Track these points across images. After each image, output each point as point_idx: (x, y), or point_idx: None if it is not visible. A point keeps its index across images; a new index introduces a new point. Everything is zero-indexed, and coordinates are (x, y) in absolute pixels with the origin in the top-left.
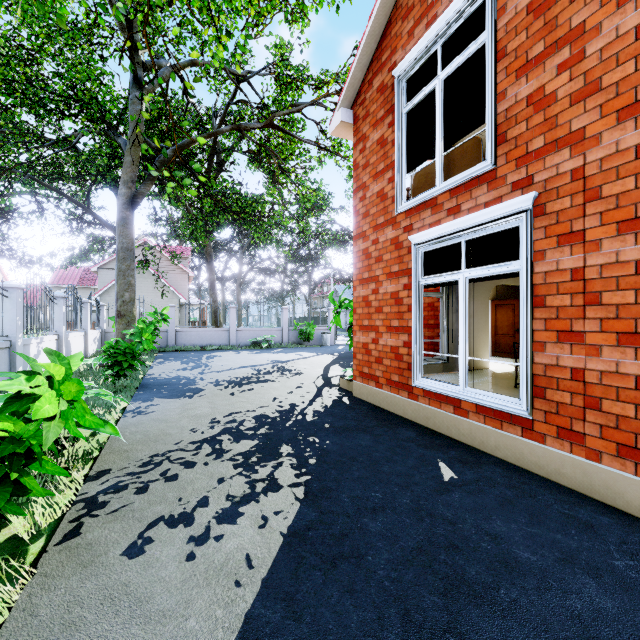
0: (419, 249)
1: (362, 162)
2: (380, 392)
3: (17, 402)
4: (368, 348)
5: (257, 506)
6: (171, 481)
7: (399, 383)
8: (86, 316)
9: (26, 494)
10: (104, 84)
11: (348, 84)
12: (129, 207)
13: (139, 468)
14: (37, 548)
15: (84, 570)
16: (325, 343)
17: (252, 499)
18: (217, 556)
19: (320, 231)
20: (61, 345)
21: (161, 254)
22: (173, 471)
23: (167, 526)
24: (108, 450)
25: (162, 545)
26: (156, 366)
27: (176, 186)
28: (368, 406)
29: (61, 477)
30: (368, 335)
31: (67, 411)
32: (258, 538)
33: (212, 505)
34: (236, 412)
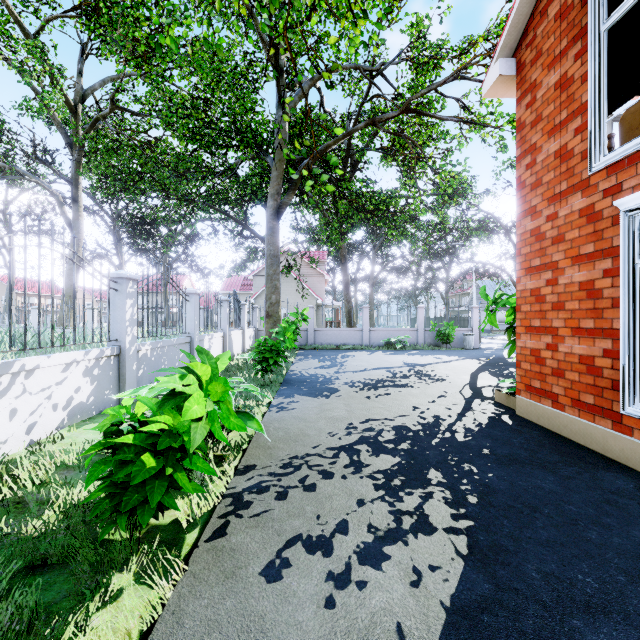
0: (634, 217)
1: (530, 119)
2: (560, 415)
3: (171, 400)
4: (540, 356)
5: (405, 550)
6: (309, 491)
7: (595, 406)
8: (244, 316)
9: (182, 487)
10: (256, 112)
11: (509, 26)
12: (275, 217)
13: (280, 469)
14: (192, 539)
15: (226, 582)
16: (467, 346)
17: (398, 538)
18: (360, 613)
19: (459, 222)
20: (225, 341)
21: (301, 259)
22: (311, 479)
23: (305, 549)
24: (255, 444)
25: (299, 574)
26: (297, 363)
27: (314, 185)
28: (541, 431)
29: (215, 468)
30: (540, 339)
31: (212, 412)
32: (411, 602)
33: (352, 534)
34: (373, 419)
